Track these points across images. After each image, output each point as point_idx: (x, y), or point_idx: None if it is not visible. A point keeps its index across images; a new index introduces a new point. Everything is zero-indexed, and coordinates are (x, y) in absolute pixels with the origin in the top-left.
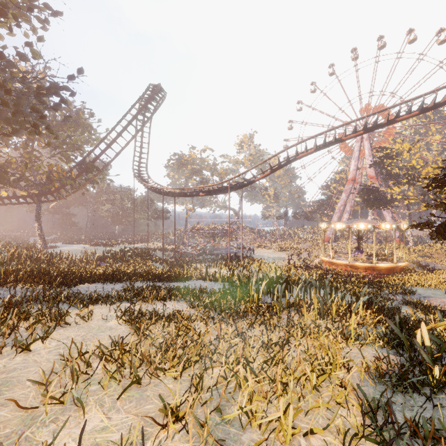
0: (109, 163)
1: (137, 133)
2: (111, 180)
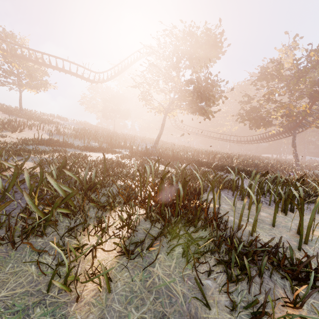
0: None
1: None
2: None
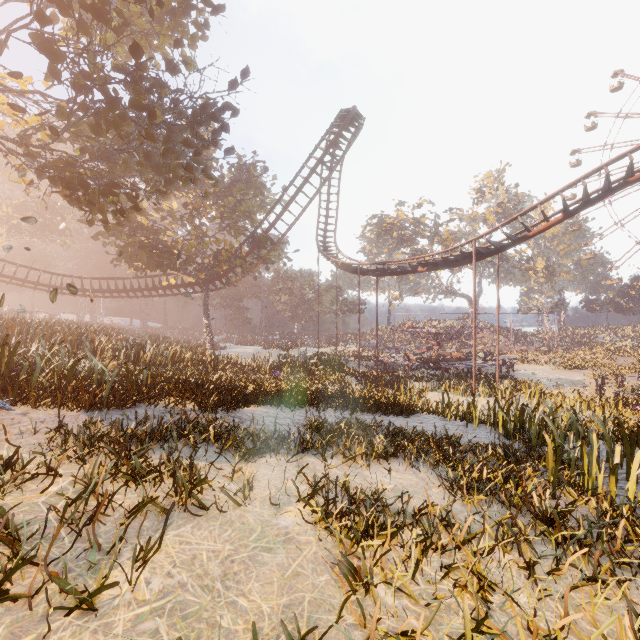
0: (286, 232)
1: (323, 184)
2: (288, 258)
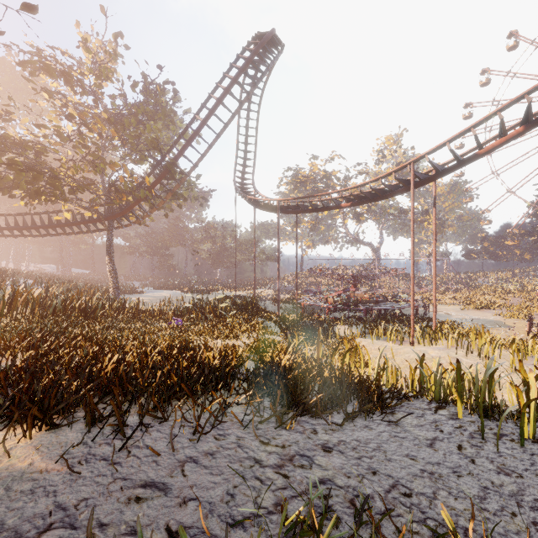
0: (198, 162)
1: (239, 109)
2: (205, 198)
